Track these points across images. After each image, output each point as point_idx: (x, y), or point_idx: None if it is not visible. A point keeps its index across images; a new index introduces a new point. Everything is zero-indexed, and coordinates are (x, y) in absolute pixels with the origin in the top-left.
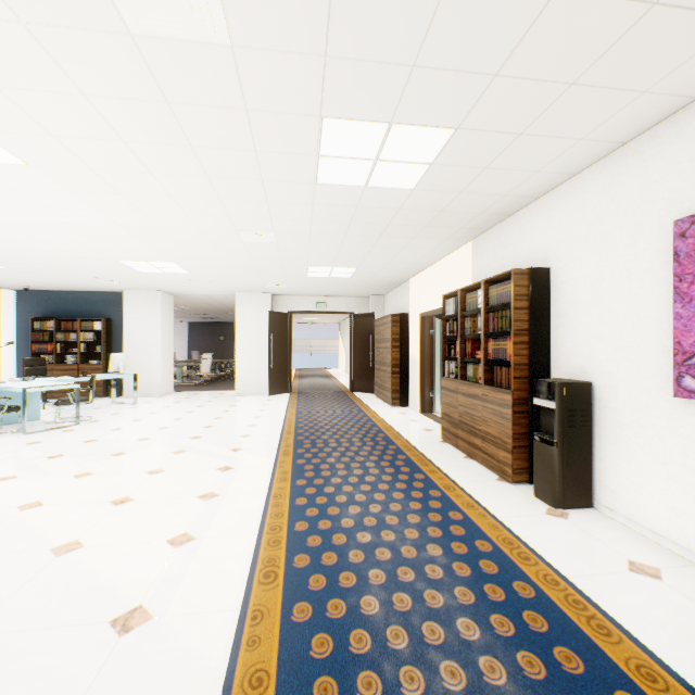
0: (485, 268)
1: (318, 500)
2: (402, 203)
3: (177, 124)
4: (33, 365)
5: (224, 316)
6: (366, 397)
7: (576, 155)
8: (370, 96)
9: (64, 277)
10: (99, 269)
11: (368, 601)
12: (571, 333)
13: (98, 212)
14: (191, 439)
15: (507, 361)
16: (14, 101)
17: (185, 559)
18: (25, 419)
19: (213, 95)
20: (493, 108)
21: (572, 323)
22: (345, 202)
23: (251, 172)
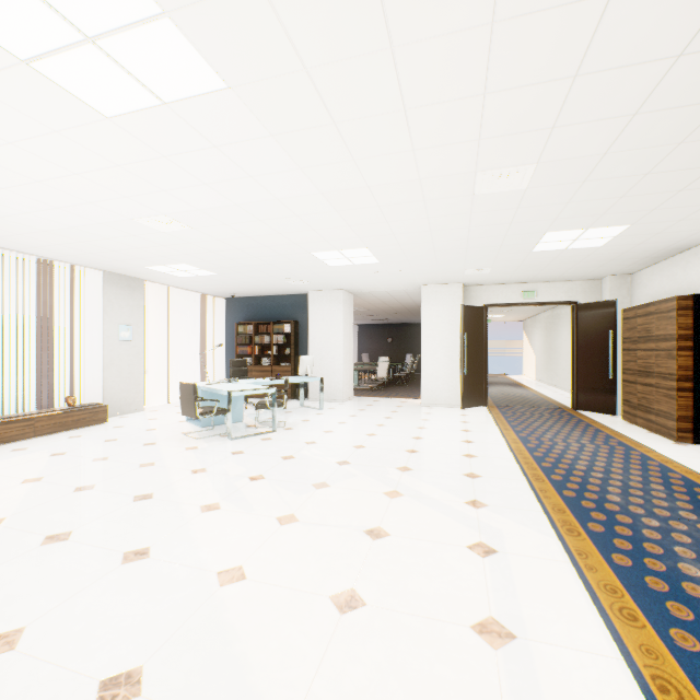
0: None
1: None
2: None
3: None
4: (237, 366)
5: (394, 317)
6: (608, 421)
7: None
8: None
9: (261, 280)
10: (291, 267)
11: None
12: None
13: (301, 172)
14: (399, 471)
15: None
16: None
17: None
18: (230, 424)
19: None
20: None
21: None
22: None
23: None
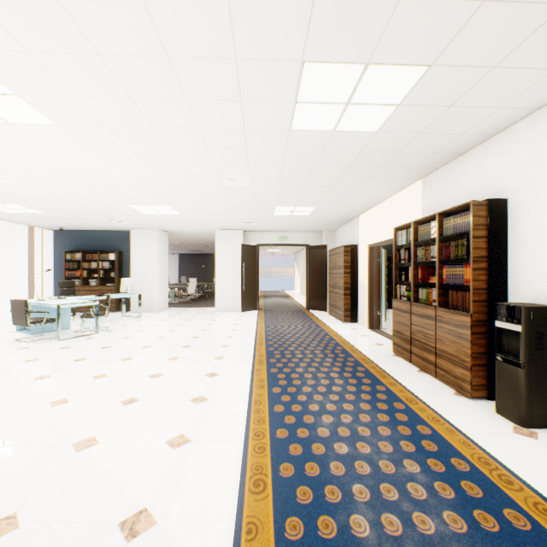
0: (435, 203)
1: (293, 407)
2: (364, 146)
3: (175, 78)
4: (65, 287)
5: (205, 249)
6: (320, 315)
7: (545, 88)
8: (352, 35)
9: (88, 219)
10: (113, 213)
11: (357, 520)
12: (533, 260)
13: (111, 164)
14: (183, 347)
15: (464, 285)
16: (43, 64)
17: (182, 461)
18: (59, 329)
19: (207, 45)
20: (473, 39)
21: (535, 250)
22: (314, 147)
23: (235, 121)
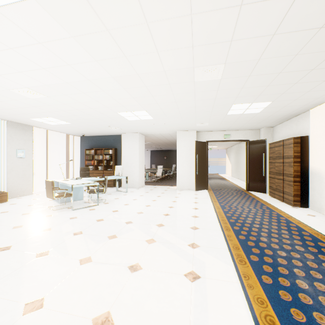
0: None
1: None
2: None
3: None
4: (83, 171)
5: (166, 147)
6: (262, 196)
7: None
8: None
9: (95, 127)
10: (109, 120)
11: None
12: None
13: (97, 63)
14: (157, 226)
15: None
16: None
17: None
18: (72, 202)
19: None
20: None
21: None
22: None
23: None
